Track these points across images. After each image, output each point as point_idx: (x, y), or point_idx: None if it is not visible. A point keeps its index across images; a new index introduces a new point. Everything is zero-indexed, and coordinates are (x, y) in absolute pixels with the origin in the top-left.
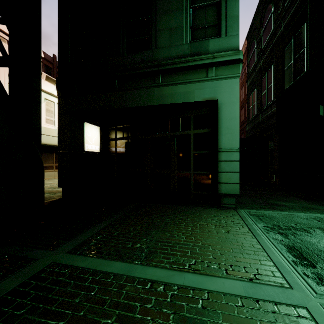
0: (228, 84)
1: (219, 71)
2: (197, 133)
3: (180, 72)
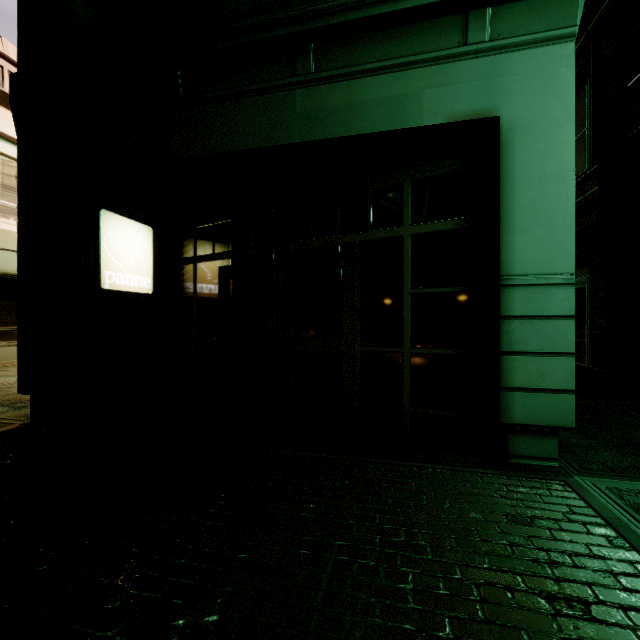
0: (534, 63)
1: (507, 22)
2: (422, 235)
3: (376, 32)
